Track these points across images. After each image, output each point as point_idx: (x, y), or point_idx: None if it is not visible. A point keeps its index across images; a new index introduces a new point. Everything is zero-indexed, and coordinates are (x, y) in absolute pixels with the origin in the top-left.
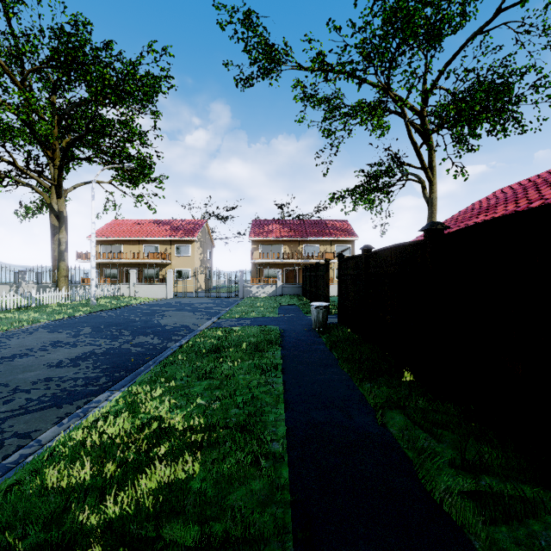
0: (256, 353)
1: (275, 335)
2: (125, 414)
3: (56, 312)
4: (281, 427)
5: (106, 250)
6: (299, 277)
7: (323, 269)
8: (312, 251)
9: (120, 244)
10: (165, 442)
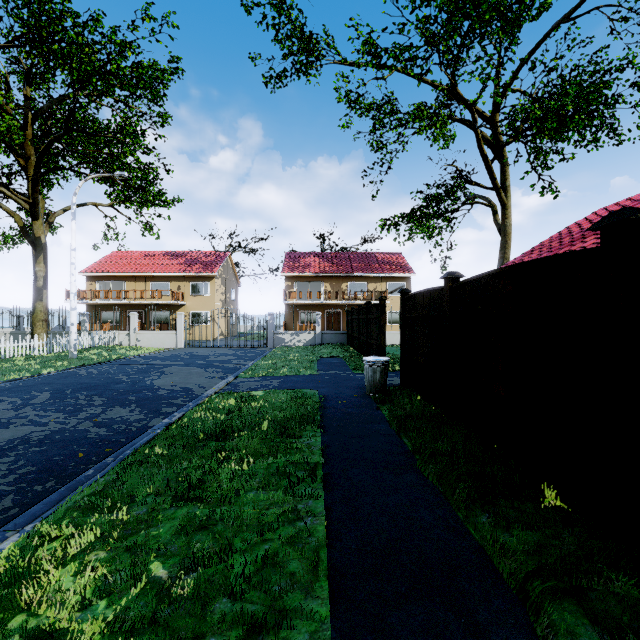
0: (283, 440)
1: (313, 405)
2: None
3: (16, 368)
4: None
5: (105, 288)
6: (342, 322)
7: (376, 310)
8: (359, 290)
9: (122, 280)
10: None
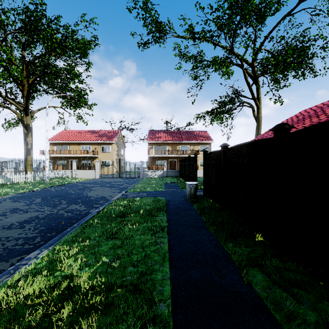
0: (149, 217)
1: (163, 204)
2: (44, 272)
3: (21, 187)
4: (167, 286)
5: (58, 148)
6: (177, 165)
7: (193, 160)
8: (185, 149)
9: (67, 145)
10: (69, 304)
